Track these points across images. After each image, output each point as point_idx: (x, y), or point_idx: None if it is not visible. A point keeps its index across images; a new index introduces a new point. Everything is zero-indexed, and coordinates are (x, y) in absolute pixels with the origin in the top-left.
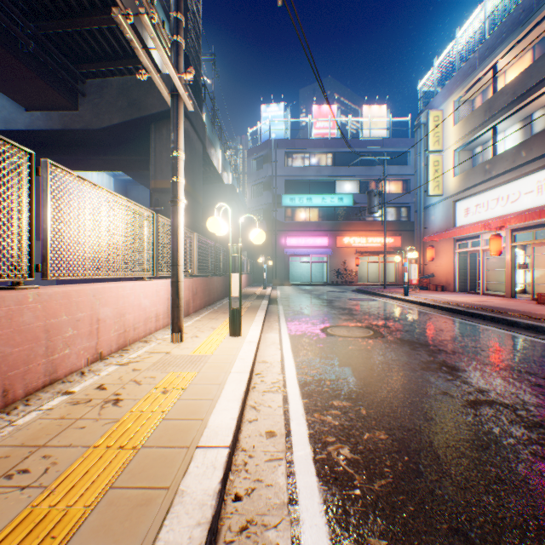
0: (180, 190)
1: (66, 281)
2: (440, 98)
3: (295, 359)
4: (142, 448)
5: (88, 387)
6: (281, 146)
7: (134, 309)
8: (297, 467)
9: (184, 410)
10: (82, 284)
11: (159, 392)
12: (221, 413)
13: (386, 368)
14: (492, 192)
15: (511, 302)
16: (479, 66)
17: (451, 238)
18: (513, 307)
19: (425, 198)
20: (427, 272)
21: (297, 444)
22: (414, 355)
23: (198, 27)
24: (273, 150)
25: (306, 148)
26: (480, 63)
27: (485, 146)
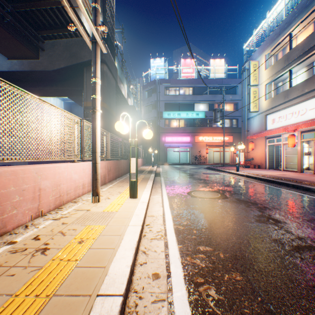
0: (97, 103)
1: (34, 162)
2: (257, 53)
3: (172, 214)
4: (53, 296)
5: (27, 237)
6: (162, 83)
7: (67, 181)
8: (176, 309)
9: (92, 259)
10: (29, 165)
11: (76, 242)
12: (119, 261)
13: (232, 220)
14: (289, 109)
15: (302, 175)
16: (281, 34)
17: (264, 137)
18: (304, 179)
19: (248, 113)
20: (249, 157)
21: (176, 286)
22: (249, 211)
23: (113, 10)
24: (158, 85)
25: (177, 84)
26: (282, 32)
27: (284, 82)
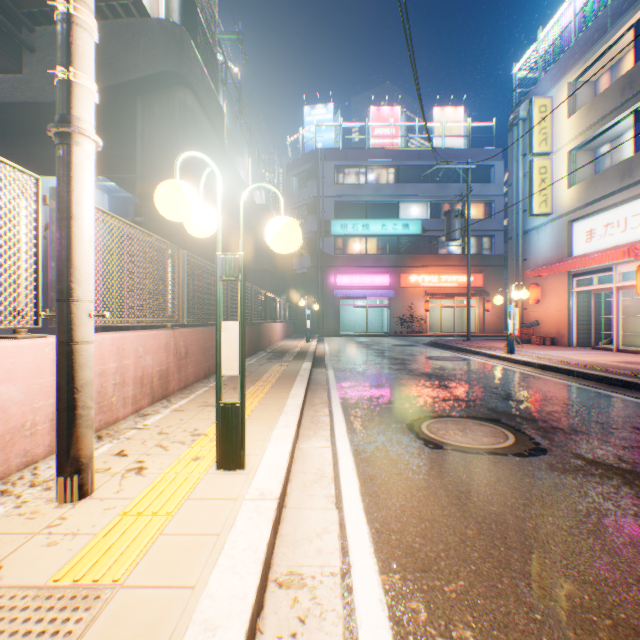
0: (79, 104)
1: (35, 332)
2: (548, 81)
3: (379, 559)
4: None
5: None
6: (329, 157)
7: None
8: None
9: None
10: None
11: None
12: None
13: None
14: (634, 204)
15: None
16: (612, 27)
17: (566, 273)
18: None
19: (524, 220)
20: (528, 320)
21: None
22: None
23: None
24: (320, 163)
25: (362, 161)
26: (614, 21)
27: (617, 143)
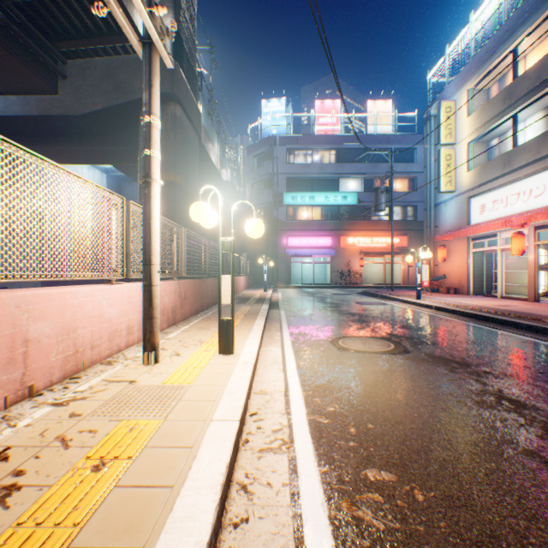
0: (154, 167)
1: (53, 283)
2: (452, 88)
3: (302, 388)
4: None
5: None
6: (282, 142)
7: (93, 321)
8: None
9: (114, 520)
10: (4, 290)
11: (88, 468)
12: (180, 529)
13: (427, 402)
14: (512, 186)
15: (538, 307)
16: (497, 51)
17: (465, 237)
18: (546, 313)
19: (435, 195)
20: (438, 274)
21: None
22: (456, 380)
23: (193, 8)
24: (274, 146)
25: (309, 144)
26: (498, 47)
27: (503, 138)
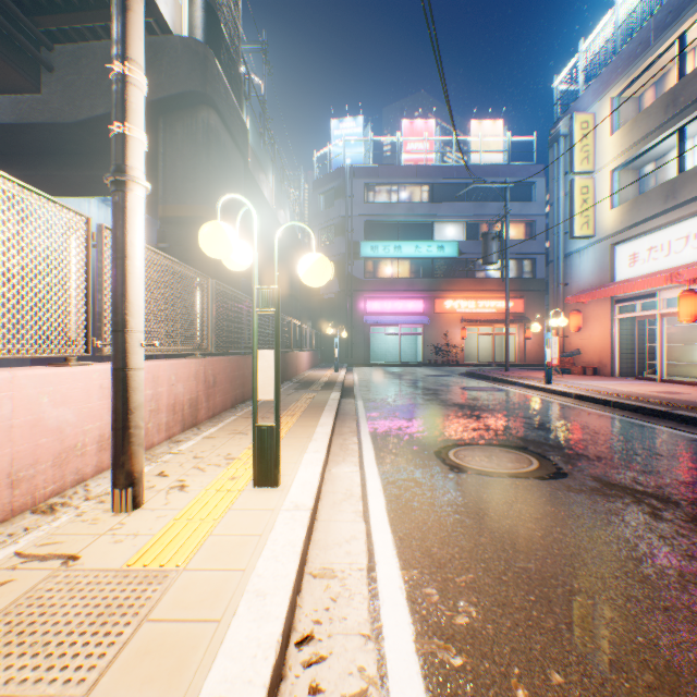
0: (133, 155)
1: (48, 361)
2: (590, 96)
3: (401, 559)
4: None
5: None
6: (359, 174)
7: (14, 436)
8: None
9: None
10: None
11: None
12: None
13: (648, 601)
14: (678, 227)
15: None
16: (655, 41)
17: (608, 299)
18: None
19: (565, 242)
20: (569, 348)
21: None
22: (675, 539)
23: None
24: (348, 180)
25: (394, 178)
26: (658, 35)
27: (662, 162)
